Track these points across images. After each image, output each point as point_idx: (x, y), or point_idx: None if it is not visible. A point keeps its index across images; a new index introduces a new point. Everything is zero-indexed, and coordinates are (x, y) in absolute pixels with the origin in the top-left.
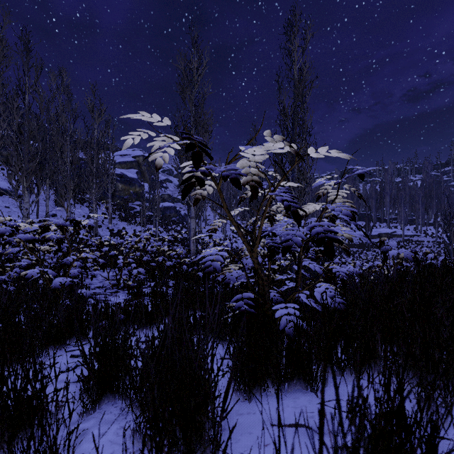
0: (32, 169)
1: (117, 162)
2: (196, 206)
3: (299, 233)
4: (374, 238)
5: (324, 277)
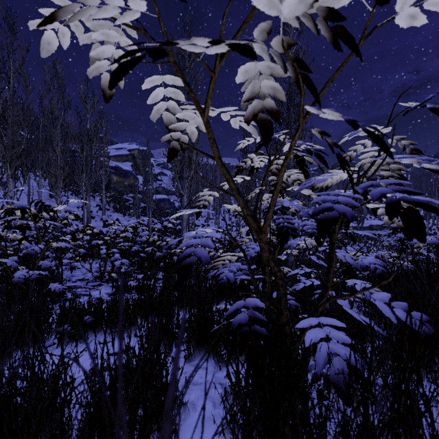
0: (16, 155)
1: (112, 155)
2: (189, 196)
3: (345, 198)
4: (366, 230)
5: (346, 271)
